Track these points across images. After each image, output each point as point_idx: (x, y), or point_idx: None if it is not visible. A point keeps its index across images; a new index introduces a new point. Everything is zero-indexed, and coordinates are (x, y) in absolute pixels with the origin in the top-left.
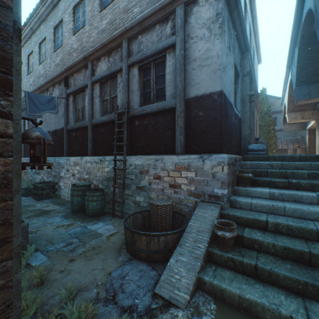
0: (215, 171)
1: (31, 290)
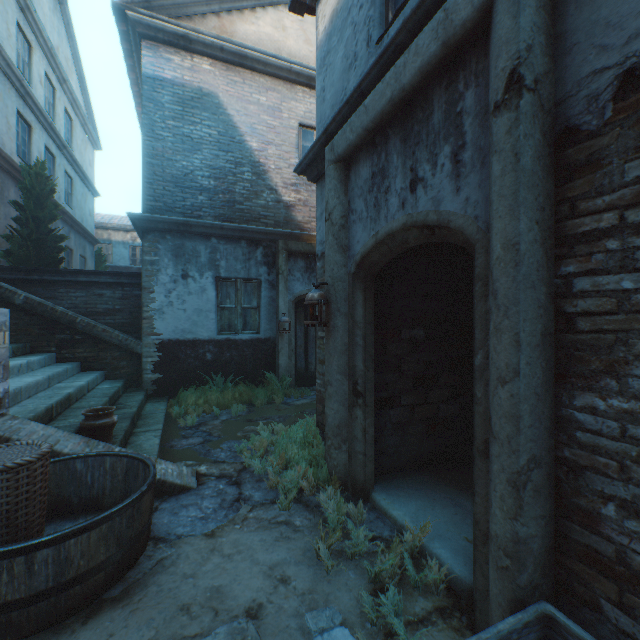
0: None
1: (337, 557)
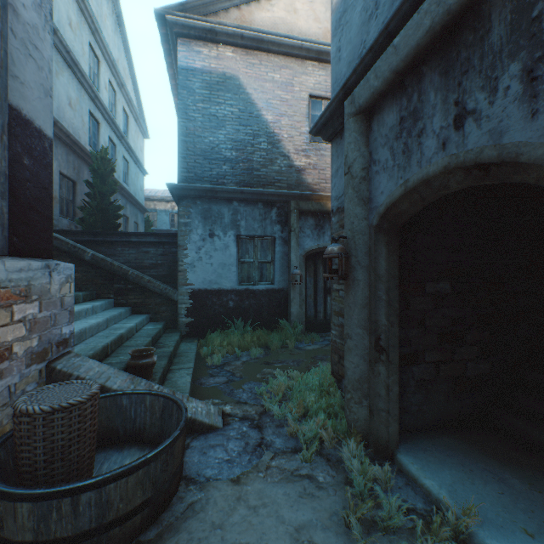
0: (65, 294)
1: (366, 527)
